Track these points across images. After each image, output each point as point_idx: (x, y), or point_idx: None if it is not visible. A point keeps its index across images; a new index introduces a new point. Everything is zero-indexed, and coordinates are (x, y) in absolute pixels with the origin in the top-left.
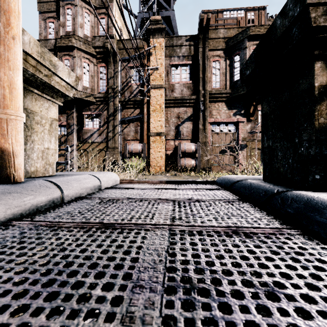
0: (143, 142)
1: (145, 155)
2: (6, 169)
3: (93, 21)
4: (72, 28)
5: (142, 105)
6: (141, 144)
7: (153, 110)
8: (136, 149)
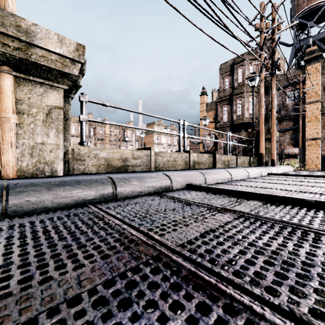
0: (297, 146)
1: (301, 156)
2: (274, 163)
3: (255, 69)
4: (242, 80)
5: (297, 118)
6: (297, 148)
7: (308, 121)
8: (292, 152)
